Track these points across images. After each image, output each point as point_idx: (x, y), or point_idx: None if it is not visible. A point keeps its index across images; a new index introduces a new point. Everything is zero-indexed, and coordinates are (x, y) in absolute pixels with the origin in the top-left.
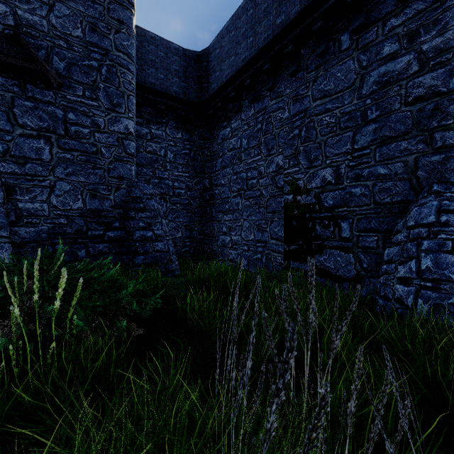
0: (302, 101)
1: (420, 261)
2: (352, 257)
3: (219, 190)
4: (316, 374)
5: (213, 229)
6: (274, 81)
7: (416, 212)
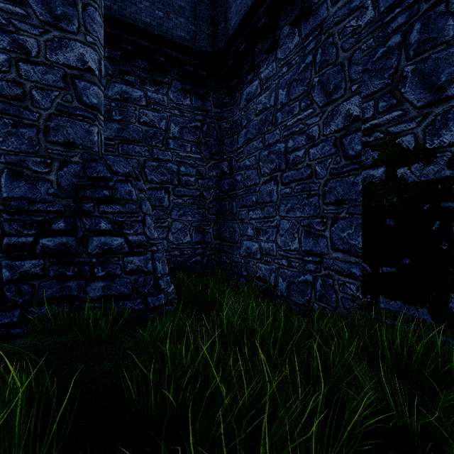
0: None
1: None
2: None
3: (242, 175)
4: None
5: (234, 231)
6: None
7: None
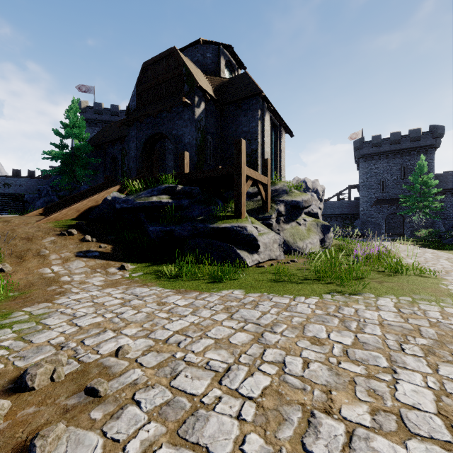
0: None
1: None
2: None
3: None
4: None
5: None
6: None
7: None
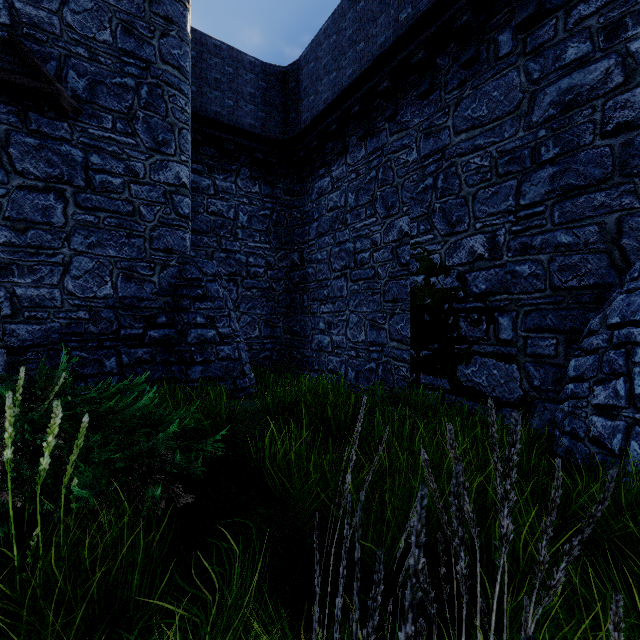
0: (438, 136)
1: (632, 380)
2: (516, 369)
3: (314, 268)
4: (488, 592)
5: (306, 325)
6: (396, 106)
7: (622, 302)
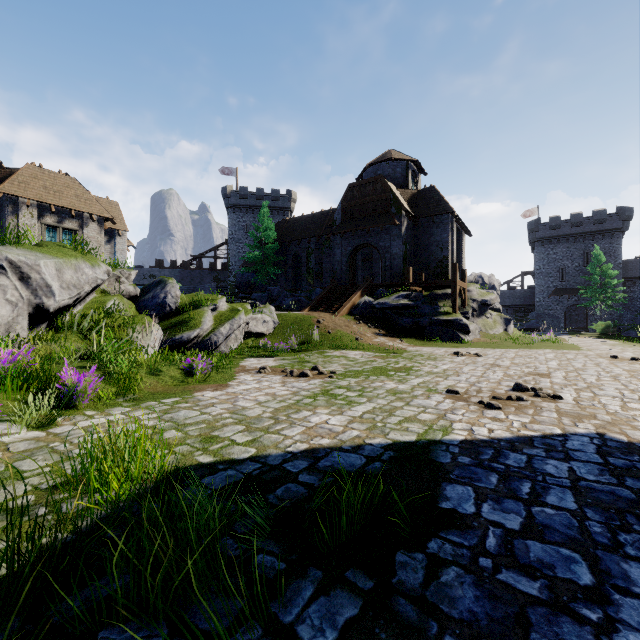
0: None
1: None
2: None
3: None
4: None
5: None
6: None
7: None
